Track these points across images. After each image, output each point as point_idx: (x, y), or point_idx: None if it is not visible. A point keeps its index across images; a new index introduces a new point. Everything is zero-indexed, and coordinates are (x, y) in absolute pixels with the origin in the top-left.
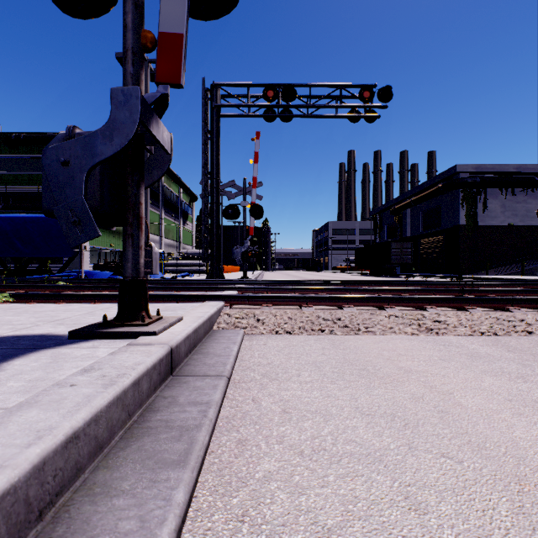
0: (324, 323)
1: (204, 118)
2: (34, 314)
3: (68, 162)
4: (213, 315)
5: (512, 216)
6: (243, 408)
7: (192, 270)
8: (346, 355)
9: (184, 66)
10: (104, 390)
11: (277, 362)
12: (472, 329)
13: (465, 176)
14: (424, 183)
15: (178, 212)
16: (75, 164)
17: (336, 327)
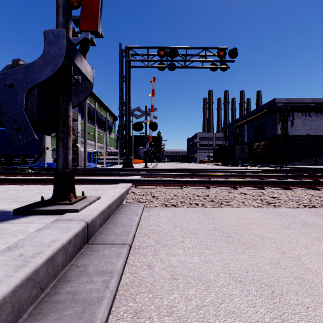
0: (197, 198)
1: (121, 68)
2: (0, 193)
3: (12, 85)
4: (123, 194)
5: (309, 129)
6: (140, 274)
7: (114, 162)
8: (215, 223)
9: (100, 19)
10: (13, 273)
11: (167, 230)
12: (297, 203)
13: (280, 105)
14: (255, 109)
15: (106, 127)
16: (17, 86)
17: (206, 201)
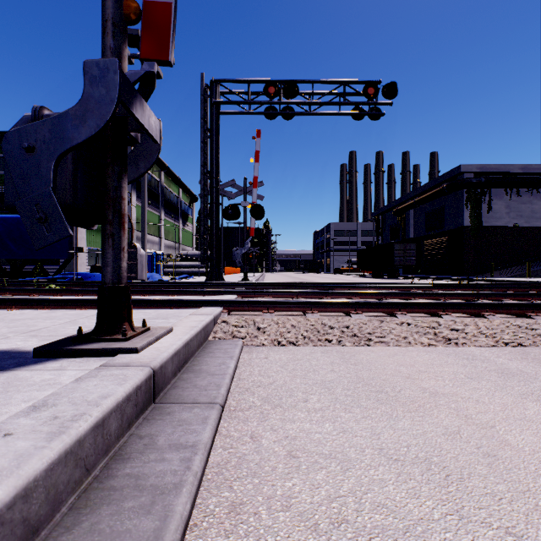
0: (331, 332)
1: (203, 115)
2: (9, 323)
3: (33, 148)
4: (208, 324)
5: (517, 217)
6: (239, 449)
7: (192, 271)
8: (359, 372)
9: (173, 41)
10: (47, 444)
11: (280, 382)
12: (494, 339)
13: (469, 177)
14: (428, 184)
15: (178, 213)
16: (41, 150)
17: (345, 337)
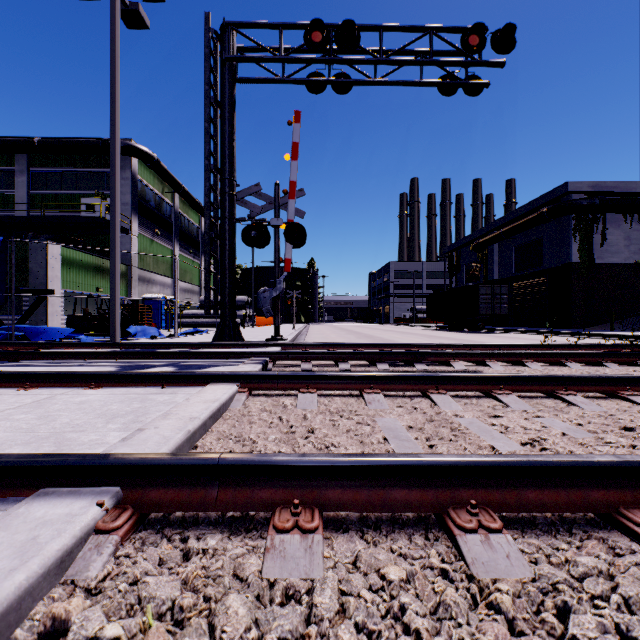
0: None
1: (209, 78)
2: None
3: None
4: None
5: (639, 251)
6: None
7: (214, 322)
8: None
9: None
10: None
11: None
12: None
13: (578, 198)
14: (520, 209)
15: (199, 247)
16: None
17: None
